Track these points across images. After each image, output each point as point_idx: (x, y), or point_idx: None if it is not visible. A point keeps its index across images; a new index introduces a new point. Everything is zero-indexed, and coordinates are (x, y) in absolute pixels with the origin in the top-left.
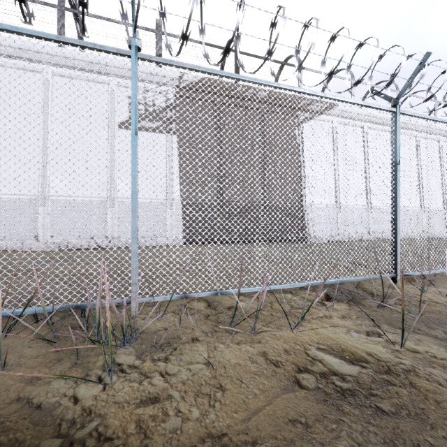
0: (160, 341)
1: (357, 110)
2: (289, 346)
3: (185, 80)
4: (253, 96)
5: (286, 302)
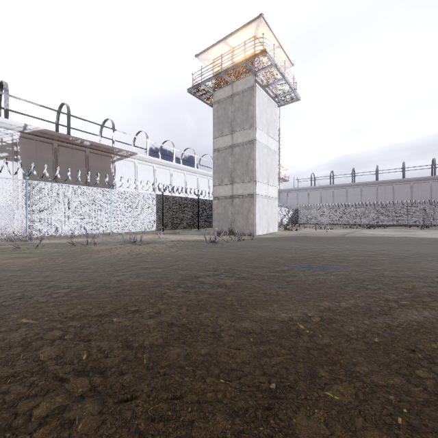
0: (37, 241)
1: (150, 157)
2: (66, 240)
3: (29, 129)
4: (81, 143)
5: (72, 238)
